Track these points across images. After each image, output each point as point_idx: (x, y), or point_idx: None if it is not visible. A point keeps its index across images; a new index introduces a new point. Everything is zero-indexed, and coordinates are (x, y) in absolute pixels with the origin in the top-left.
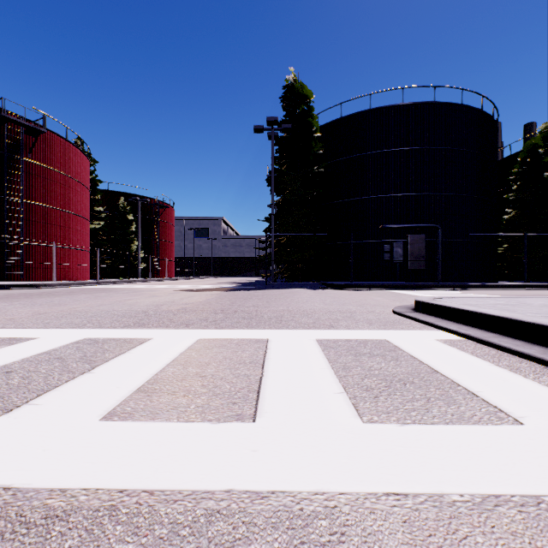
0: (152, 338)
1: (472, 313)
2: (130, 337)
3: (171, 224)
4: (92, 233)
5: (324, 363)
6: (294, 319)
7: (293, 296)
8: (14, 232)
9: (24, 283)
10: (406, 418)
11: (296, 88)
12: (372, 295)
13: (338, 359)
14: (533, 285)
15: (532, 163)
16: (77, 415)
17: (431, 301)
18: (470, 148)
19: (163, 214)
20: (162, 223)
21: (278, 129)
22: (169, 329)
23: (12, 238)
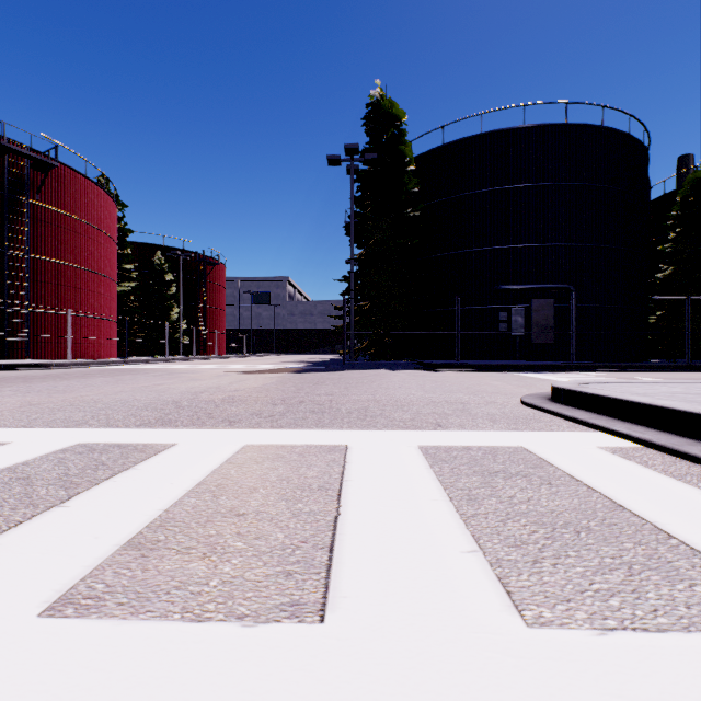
0: (177, 444)
1: (646, 407)
2: (144, 442)
3: (222, 287)
4: (120, 297)
5: (435, 489)
6: (384, 414)
7: (380, 380)
8: (18, 296)
9: (27, 363)
10: (604, 614)
11: (384, 106)
12: (487, 379)
13: (457, 481)
14: (700, 365)
15: (695, 203)
16: (2, 602)
17: (578, 389)
18: (613, 184)
19: (211, 273)
20: (210, 284)
21: (360, 160)
22: (204, 428)
23: (15, 304)
